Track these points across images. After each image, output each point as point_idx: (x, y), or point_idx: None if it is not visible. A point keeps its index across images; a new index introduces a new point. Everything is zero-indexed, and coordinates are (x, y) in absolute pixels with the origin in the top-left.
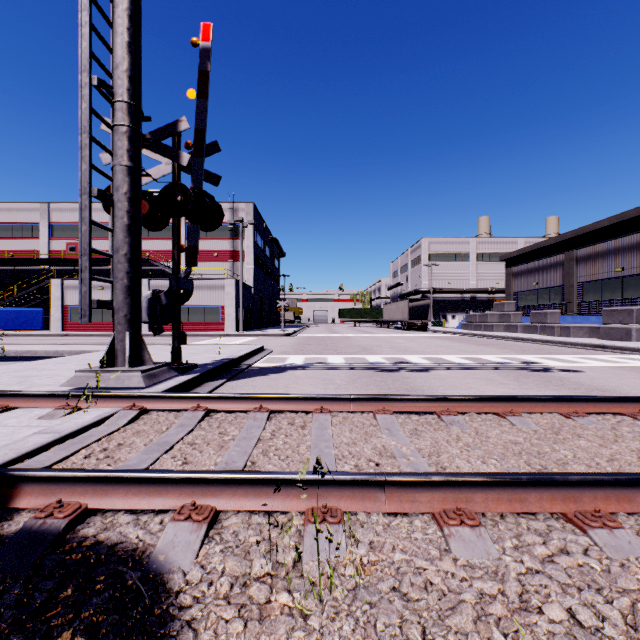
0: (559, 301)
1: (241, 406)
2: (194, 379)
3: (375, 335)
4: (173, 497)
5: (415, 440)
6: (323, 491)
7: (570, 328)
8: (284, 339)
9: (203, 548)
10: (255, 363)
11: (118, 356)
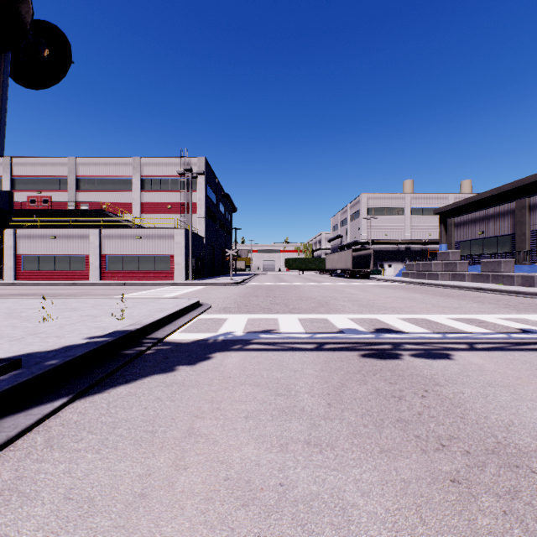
0: (508, 250)
1: None
2: None
3: (322, 284)
4: None
5: None
6: None
7: (535, 277)
8: (231, 288)
9: None
10: (174, 332)
11: None
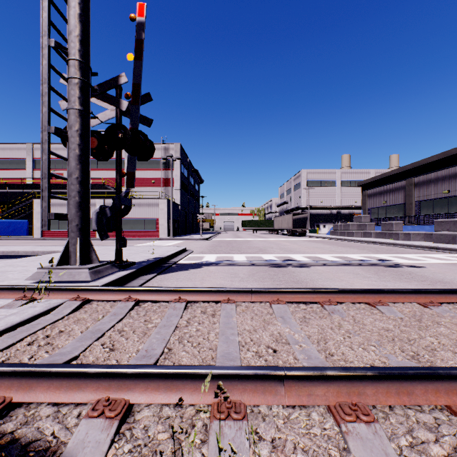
0: (402, 215)
1: (164, 297)
2: (131, 274)
3: (268, 239)
4: (91, 390)
5: (305, 327)
6: (228, 384)
7: (410, 234)
8: (202, 242)
9: (112, 448)
10: (179, 260)
11: (71, 256)
